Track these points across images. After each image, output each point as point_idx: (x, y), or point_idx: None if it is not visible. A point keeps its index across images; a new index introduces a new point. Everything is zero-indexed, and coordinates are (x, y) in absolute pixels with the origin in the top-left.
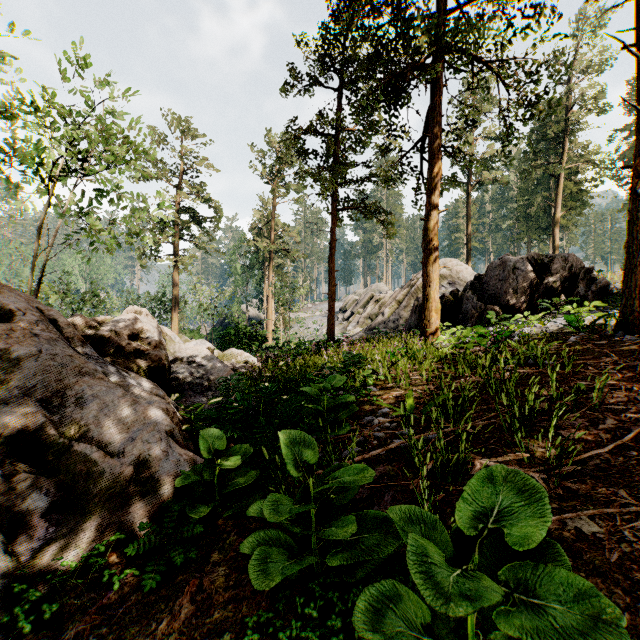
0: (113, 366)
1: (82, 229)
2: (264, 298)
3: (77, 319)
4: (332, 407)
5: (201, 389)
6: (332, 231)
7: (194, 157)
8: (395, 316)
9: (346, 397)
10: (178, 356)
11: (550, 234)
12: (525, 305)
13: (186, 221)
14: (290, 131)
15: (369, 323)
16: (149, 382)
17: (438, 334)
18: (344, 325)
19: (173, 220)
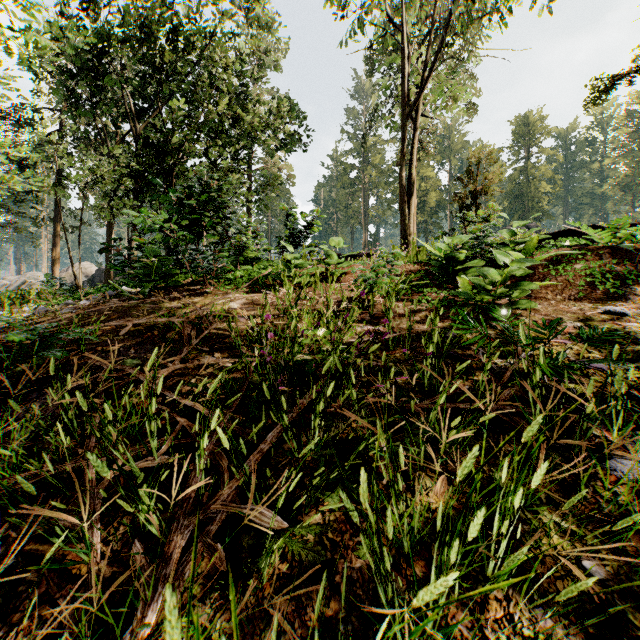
0: None
1: None
2: None
3: None
4: None
5: None
6: None
7: None
8: None
9: None
10: None
11: None
12: None
13: None
14: None
15: None
16: None
17: None
18: None
19: None
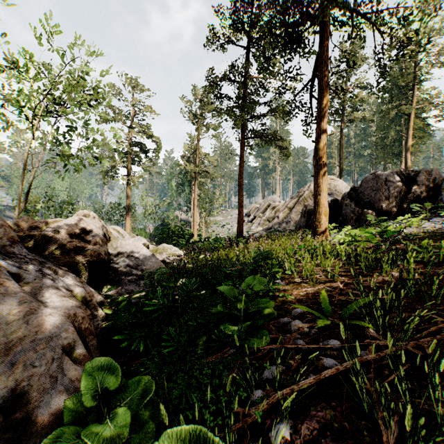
0: (38, 265)
1: (57, 155)
2: (191, 206)
3: (24, 220)
4: (247, 308)
5: (135, 278)
6: (241, 154)
7: (141, 106)
8: (287, 219)
9: (262, 300)
10: (119, 250)
11: (403, 158)
12: (396, 210)
13: (135, 151)
14: (209, 79)
15: (267, 224)
16: (75, 279)
17: (327, 233)
18: (249, 225)
19: (127, 151)
